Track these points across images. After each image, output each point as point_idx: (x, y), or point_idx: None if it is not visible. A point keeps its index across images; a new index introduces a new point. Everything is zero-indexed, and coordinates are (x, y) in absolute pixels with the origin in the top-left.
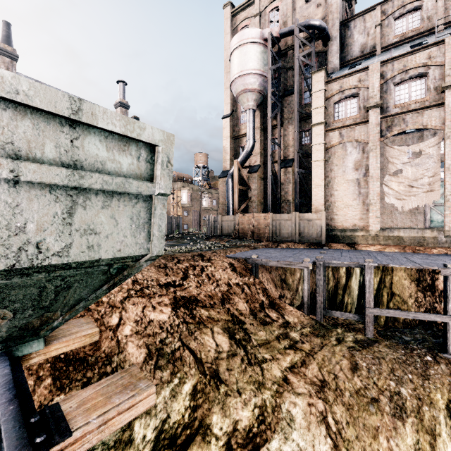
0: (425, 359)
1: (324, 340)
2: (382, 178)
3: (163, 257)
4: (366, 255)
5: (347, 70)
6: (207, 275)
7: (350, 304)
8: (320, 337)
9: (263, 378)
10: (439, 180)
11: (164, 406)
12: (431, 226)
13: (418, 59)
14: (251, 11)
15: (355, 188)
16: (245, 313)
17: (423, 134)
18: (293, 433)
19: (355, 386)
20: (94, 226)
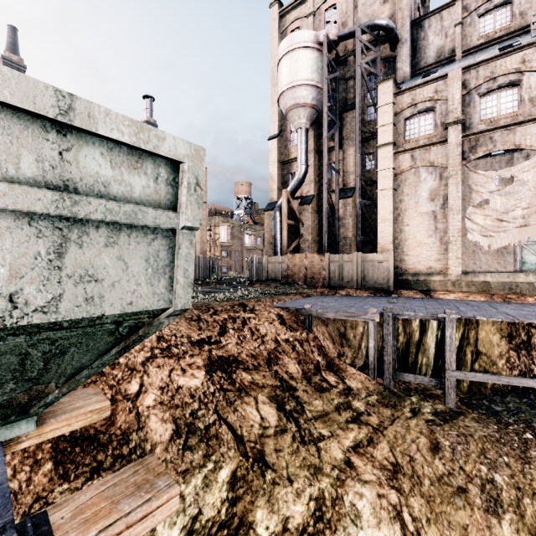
0: (525, 437)
1: (395, 411)
2: (462, 211)
3: (197, 307)
4: (446, 305)
5: (421, 79)
6: (250, 330)
7: (425, 364)
8: (390, 407)
9: (320, 461)
10: (535, 213)
11: (195, 498)
12: (523, 269)
13: (509, 64)
14: (304, 10)
15: (430, 223)
16: (297, 377)
17: (513, 157)
18: (359, 533)
19: (436, 472)
20: (95, 271)
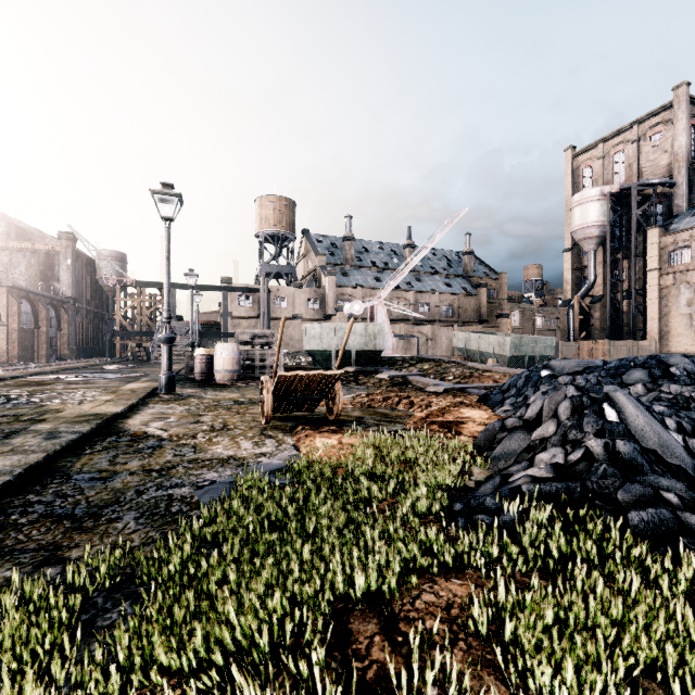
0: None
1: None
2: None
3: None
4: None
5: (688, 219)
6: None
7: None
8: None
9: None
10: None
11: None
12: None
13: None
14: (594, 154)
15: (687, 321)
16: None
17: None
18: None
19: None
20: (546, 351)
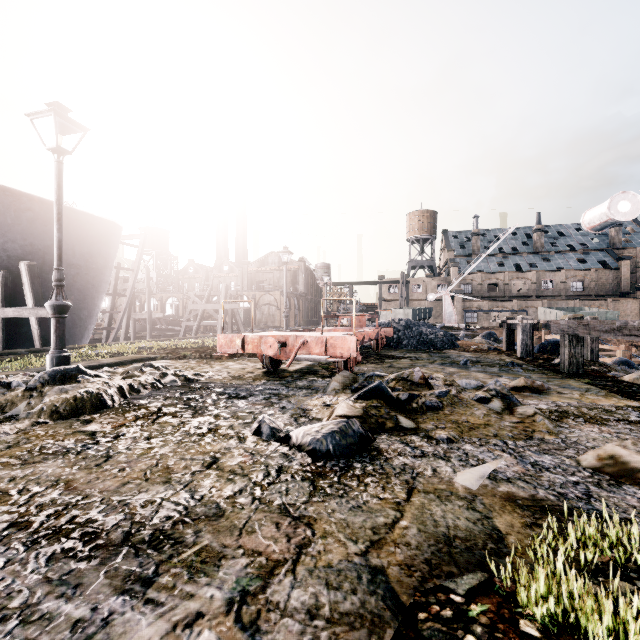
0: None
1: None
2: None
3: None
4: None
5: None
6: None
7: None
8: None
9: None
10: None
11: None
12: None
13: None
14: None
15: None
16: None
17: None
18: None
19: None
20: None
